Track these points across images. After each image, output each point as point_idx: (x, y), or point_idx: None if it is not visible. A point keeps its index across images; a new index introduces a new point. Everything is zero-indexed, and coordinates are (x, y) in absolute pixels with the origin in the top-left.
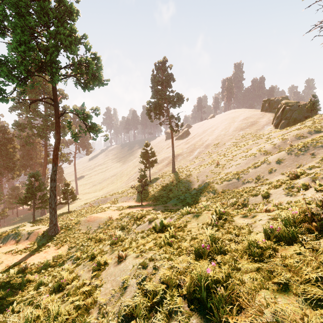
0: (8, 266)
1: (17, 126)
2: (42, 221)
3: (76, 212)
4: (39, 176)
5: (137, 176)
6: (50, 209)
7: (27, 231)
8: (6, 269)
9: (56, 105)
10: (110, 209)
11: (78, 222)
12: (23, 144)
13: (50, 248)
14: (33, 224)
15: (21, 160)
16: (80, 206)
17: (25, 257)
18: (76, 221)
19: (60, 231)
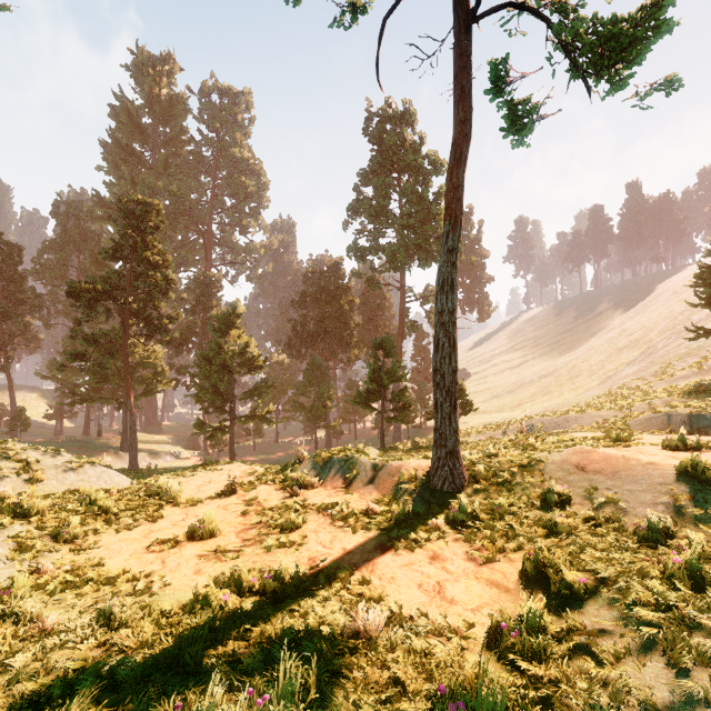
0: (312, 571)
1: (355, 251)
2: (398, 450)
3: (477, 443)
4: (392, 347)
5: (652, 368)
6: (435, 392)
7: (371, 459)
8: (302, 586)
9: None
10: (649, 443)
11: (532, 464)
12: (365, 300)
13: (446, 543)
14: (382, 452)
15: (361, 331)
16: (479, 433)
17: (366, 551)
18: (521, 458)
19: (469, 483)
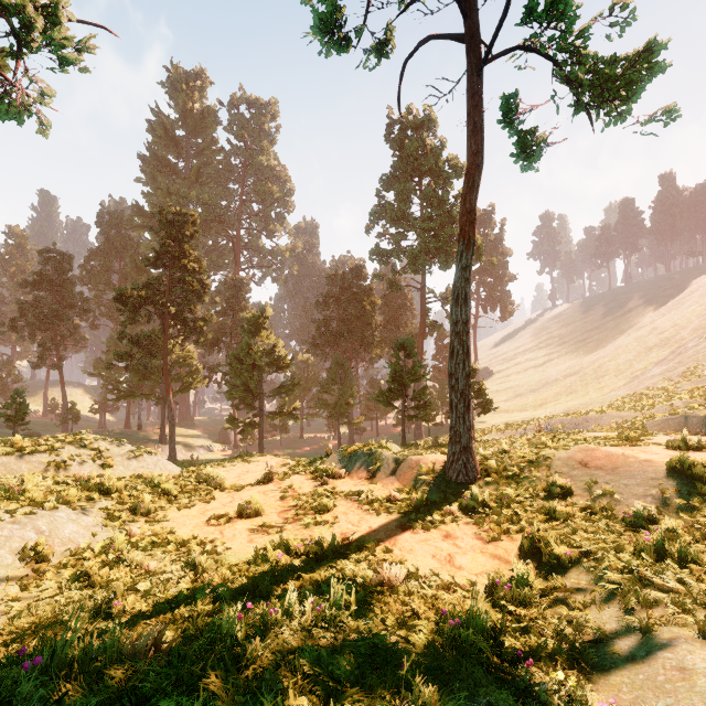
0: (344, 542)
1: (377, 254)
2: (418, 447)
3: (496, 441)
4: (413, 347)
5: (679, 368)
6: (451, 394)
7: (393, 454)
8: (338, 552)
9: (473, 30)
10: (656, 443)
11: (540, 460)
12: (386, 300)
13: (458, 525)
14: (403, 448)
15: (383, 330)
16: (499, 432)
17: (388, 529)
18: (530, 455)
19: (481, 476)
